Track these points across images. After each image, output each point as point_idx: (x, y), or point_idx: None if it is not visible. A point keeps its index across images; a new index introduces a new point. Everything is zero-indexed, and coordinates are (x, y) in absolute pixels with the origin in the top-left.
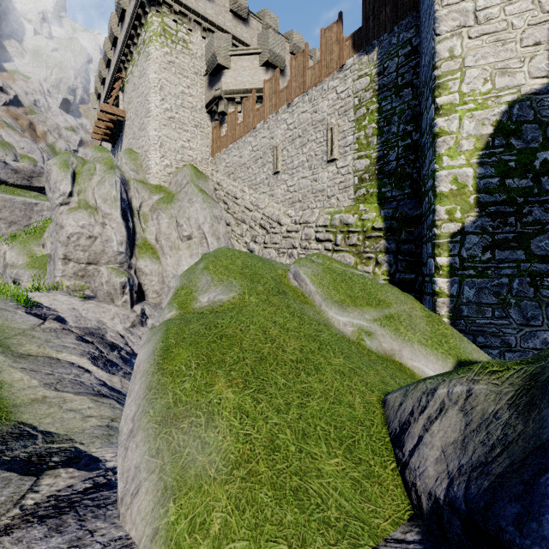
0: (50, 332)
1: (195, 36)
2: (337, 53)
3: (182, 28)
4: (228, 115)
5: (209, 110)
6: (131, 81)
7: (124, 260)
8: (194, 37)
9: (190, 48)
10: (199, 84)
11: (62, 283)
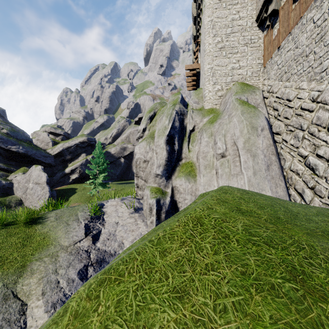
0: (73, 254)
1: None
2: None
3: None
4: (280, 10)
5: (259, 21)
6: (201, 39)
7: (161, 180)
8: None
9: None
10: (249, 3)
11: (137, 192)
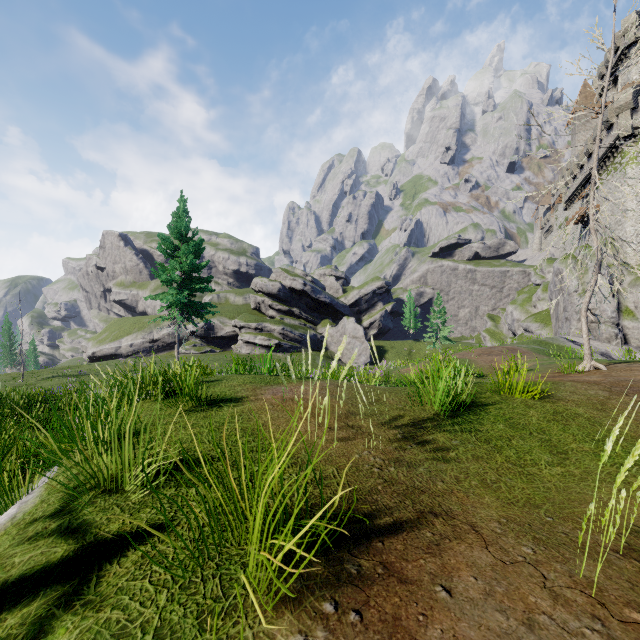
0: None
1: None
2: None
3: None
4: None
5: None
6: (606, 185)
7: (615, 321)
8: None
9: None
10: None
11: (574, 332)
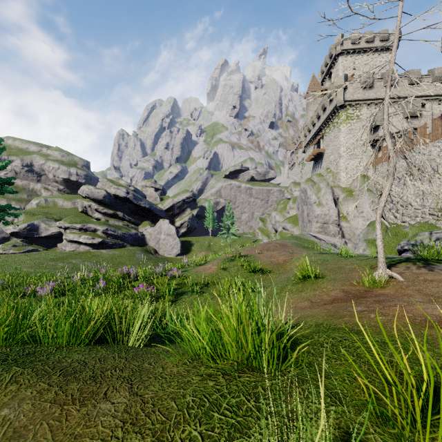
0: (324, 243)
1: (363, 110)
2: (440, 131)
3: (356, 111)
4: (382, 147)
5: (371, 144)
6: (328, 136)
7: (337, 222)
8: (362, 111)
9: (360, 118)
10: (365, 133)
11: (314, 230)
